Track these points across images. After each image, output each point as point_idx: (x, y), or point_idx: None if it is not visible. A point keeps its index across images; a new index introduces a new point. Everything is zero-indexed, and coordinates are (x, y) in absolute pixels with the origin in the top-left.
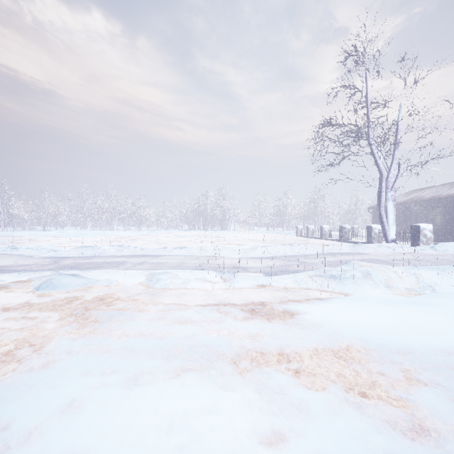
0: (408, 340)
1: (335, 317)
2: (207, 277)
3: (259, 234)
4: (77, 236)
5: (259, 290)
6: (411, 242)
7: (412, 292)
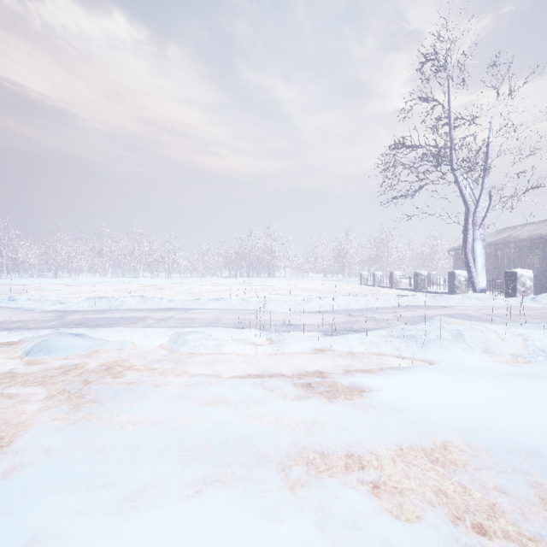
0: (531, 434)
1: (421, 396)
2: (249, 338)
3: (315, 282)
4: (94, 285)
5: (316, 356)
6: (505, 292)
7: (519, 359)
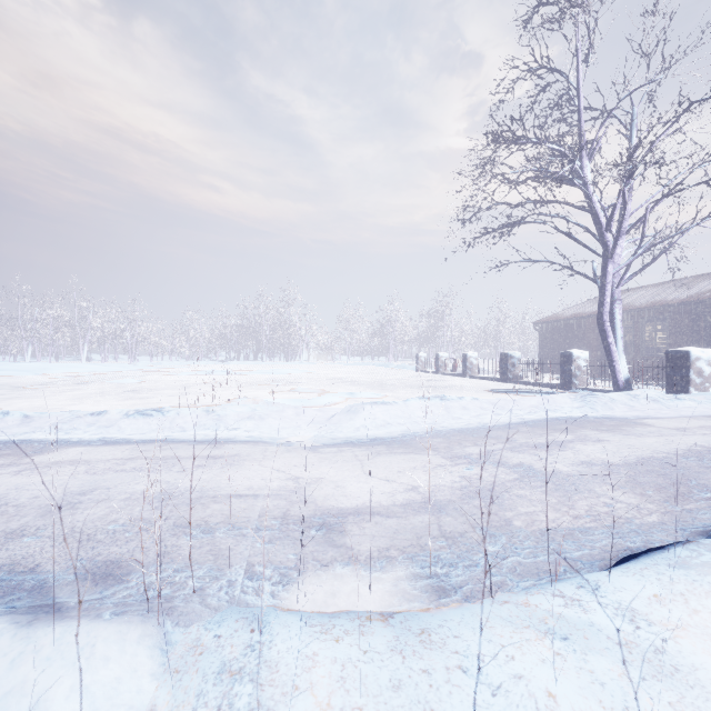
0: None
1: None
2: None
3: (351, 367)
4: None
5: None
6: (667, 385)
7: None
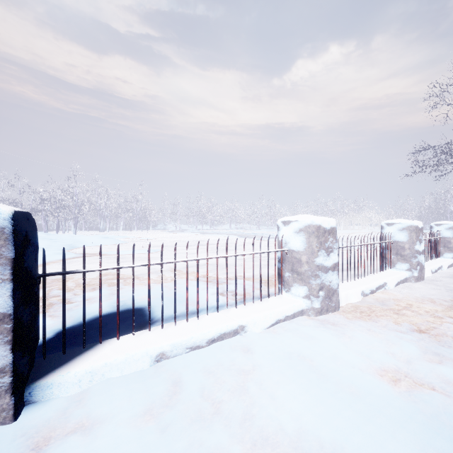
0: None
1: None
2: None
3: None
4: None
5: None
6: None
7: None
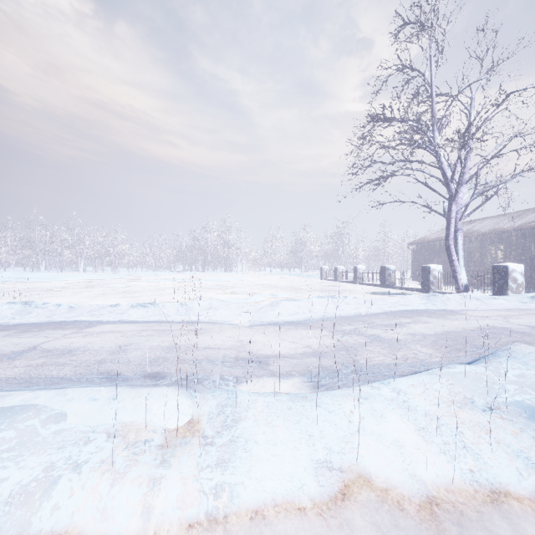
0: None
1: None
2: (154, 421)
3: (274, 276)
4: (8, 281)
5: (326, 507)
6: (493, 289)
7: None
